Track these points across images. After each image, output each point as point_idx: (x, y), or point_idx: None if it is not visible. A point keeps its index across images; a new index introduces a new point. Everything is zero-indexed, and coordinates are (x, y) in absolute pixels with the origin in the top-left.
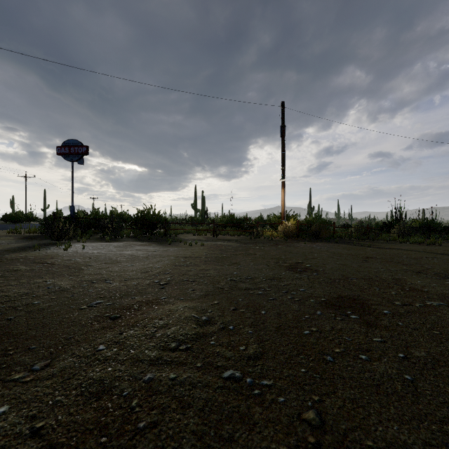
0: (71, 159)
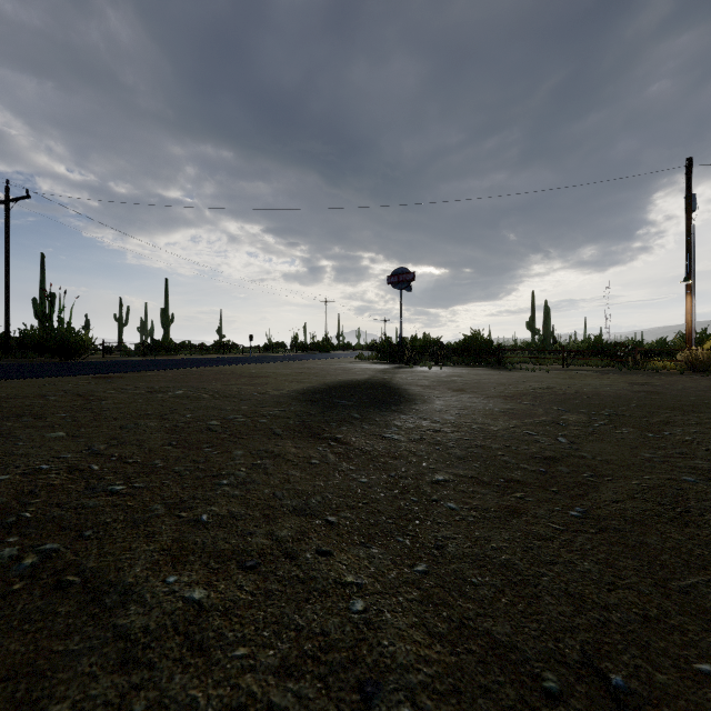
0: (400, 287)
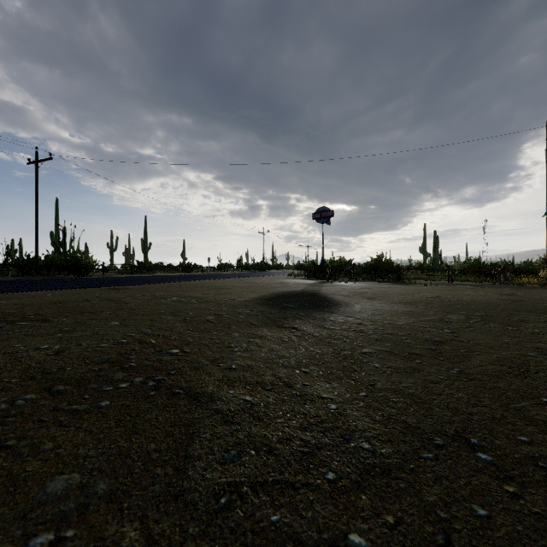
0: (322, 222)
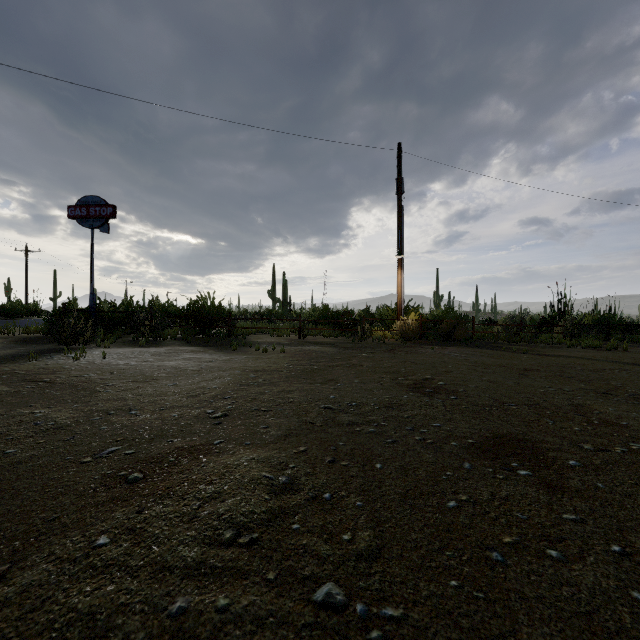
0: (91, 225)
